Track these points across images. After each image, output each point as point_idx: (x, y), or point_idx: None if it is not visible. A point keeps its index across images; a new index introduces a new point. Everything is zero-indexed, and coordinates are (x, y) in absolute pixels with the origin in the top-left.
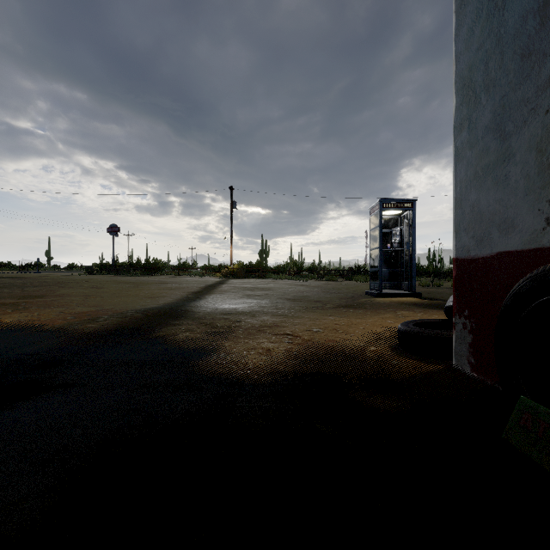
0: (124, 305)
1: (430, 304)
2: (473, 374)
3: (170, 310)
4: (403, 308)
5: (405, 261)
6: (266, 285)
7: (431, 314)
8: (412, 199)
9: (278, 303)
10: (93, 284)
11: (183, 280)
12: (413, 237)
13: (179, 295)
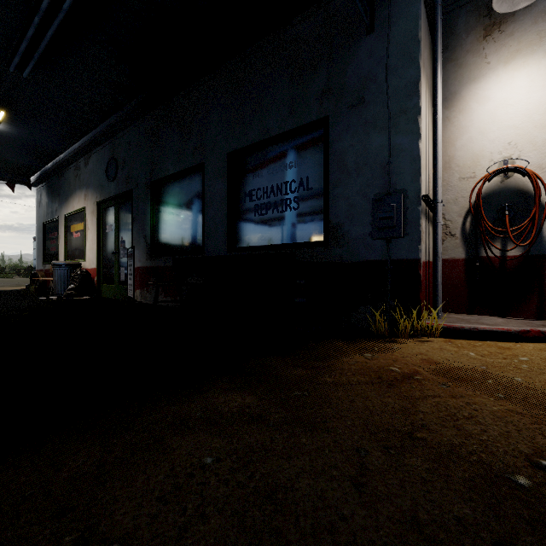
0: None
1: None
2: None
3: None
4: None
5: None
6: None
7: None
8: None
9: None
10: None
11: None
12: None
13: None
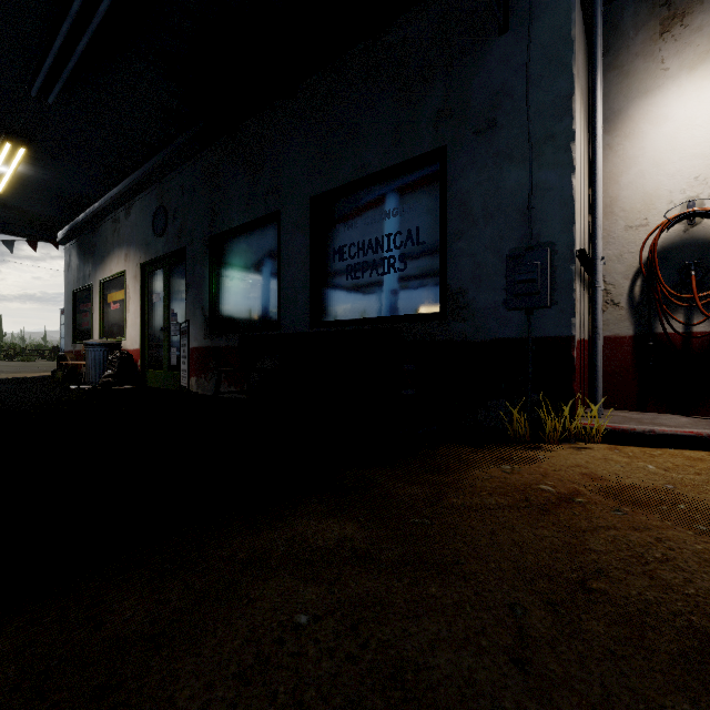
0: None
1: None
2: None
3: None
4: None
5: None
6: None
7: None
8: None
9: None
10: None
11: None
12: None
13: None
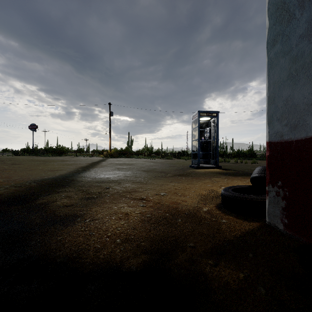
0: (28, 176)
1: (228, 173)
2: (286, 231)
3: (60, 180)
4: (214, 176)
5: (212, 147)
6: (130, 162)
7: (232, 179)
8: (217, 111)
9: (137, 173)
10: (14, 161)
11: (78, 159)
12: (217, 133)
13: (72, 168)
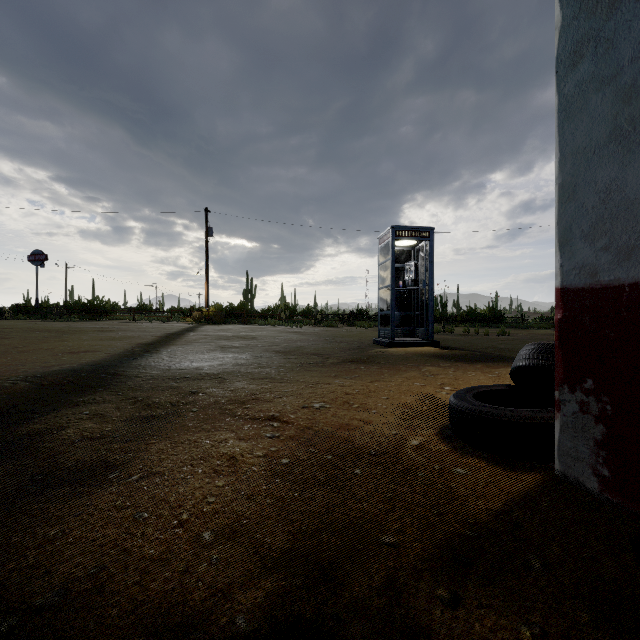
0: (16, 366)
1: (453, 355)
2: (607, 497)
3: (87, 375)
4: (425, 362)
5: (420, 303)
6: (250, 333)
7: (464, 370)
8: (430, 227)
9: (262, 358)
10: None
11: (137, 327)
12: (430, 274)
13: (120, 348)
